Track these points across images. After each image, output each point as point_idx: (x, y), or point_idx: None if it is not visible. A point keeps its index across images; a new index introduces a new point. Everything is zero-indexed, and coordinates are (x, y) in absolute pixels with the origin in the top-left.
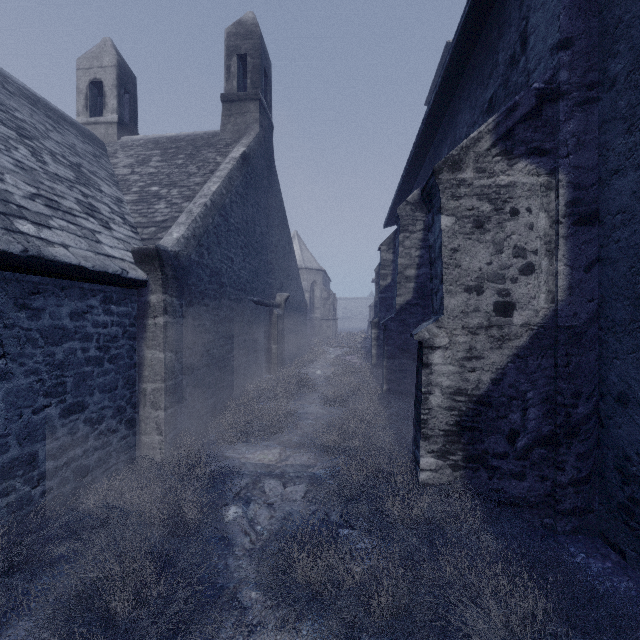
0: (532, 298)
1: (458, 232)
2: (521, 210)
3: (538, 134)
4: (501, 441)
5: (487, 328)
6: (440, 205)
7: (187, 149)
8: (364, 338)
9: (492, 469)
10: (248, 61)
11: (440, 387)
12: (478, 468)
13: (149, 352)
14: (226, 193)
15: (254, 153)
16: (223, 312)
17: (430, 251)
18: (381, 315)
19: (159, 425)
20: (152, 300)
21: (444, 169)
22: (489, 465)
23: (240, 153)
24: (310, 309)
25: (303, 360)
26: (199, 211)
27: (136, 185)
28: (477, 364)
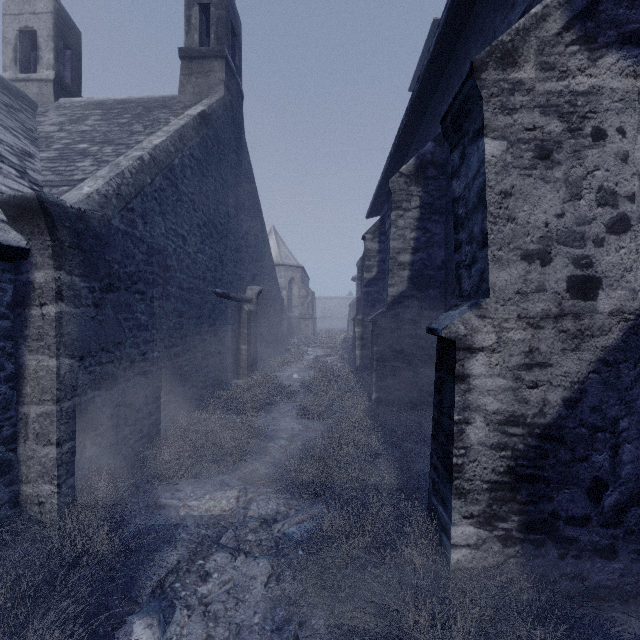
0: (627, 270)
1: (511, 165)
2: (609, 131)
3: (636, 11)
4: (579, 497)
5: (557, 318)
6: (482, 122)
7: (135, 109)
8: (344, 338)
9: (565, 542)
10: (212, 12)
11: (483, 412)
12: (543, 541)
13: (32, 358)
14: (175, 151)
15: (217, 116)
16: (170, 304)
17: (455, 206)
18: (365, 311)
19: (48, 468)
20: (37, 279)
21: (489, 64)
22: (560, 536)
23: (198, 111)
24: (288, 307)
25: (279, 362)
26: (129, 164)
27: (60, 142)
28: (541, 375)
